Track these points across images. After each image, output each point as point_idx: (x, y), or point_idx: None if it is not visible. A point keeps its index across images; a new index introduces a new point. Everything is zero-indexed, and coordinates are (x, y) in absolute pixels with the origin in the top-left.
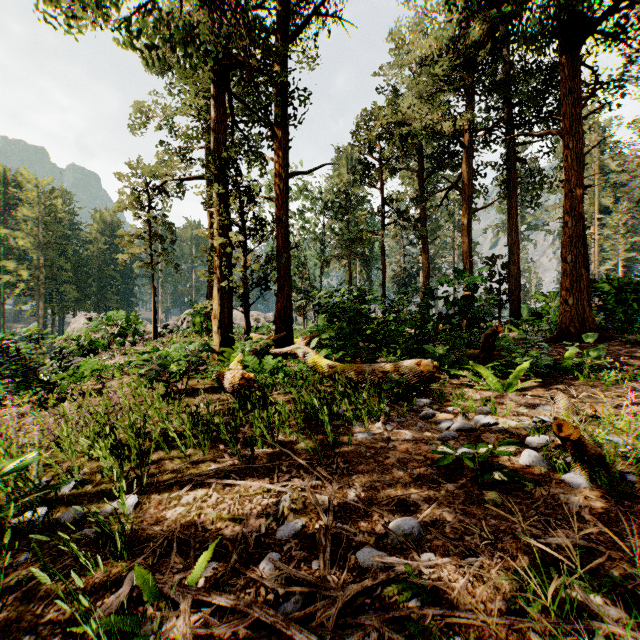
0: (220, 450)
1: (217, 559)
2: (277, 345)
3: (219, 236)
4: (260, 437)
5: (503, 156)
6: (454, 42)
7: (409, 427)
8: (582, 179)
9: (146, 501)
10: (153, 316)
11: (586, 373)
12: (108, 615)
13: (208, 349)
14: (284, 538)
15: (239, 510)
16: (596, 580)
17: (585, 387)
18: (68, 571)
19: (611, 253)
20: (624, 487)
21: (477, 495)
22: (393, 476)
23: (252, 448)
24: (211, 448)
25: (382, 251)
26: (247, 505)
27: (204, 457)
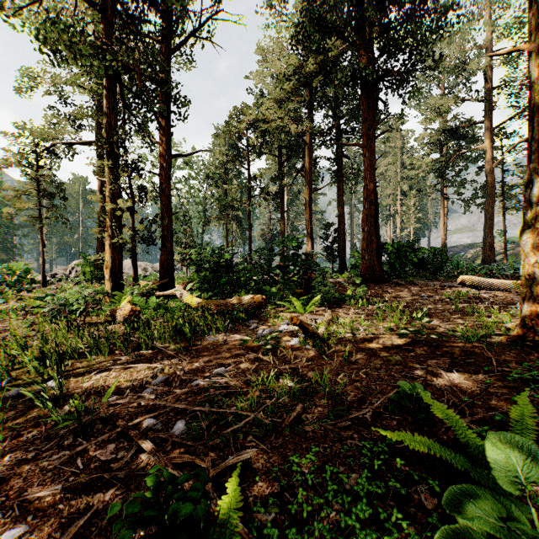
0: (116, 354)
1: (118, 395)
2: (161, 289)
3: (111, 201)
4: (144, 342)
5: (335, 152)
6: (299, 68)
7: (240, 334)
8: (373, 178)
9: (67, 382)
10: (42, 266)
11: (353, 301)
12: (60, 415)
13: (103, 292)
14: (156, 383)
15: (130, 377)
16: (292, 377)
17: (348, 308)
18: (25, 411)
19: (407, 224)
20: (327, 348)
21: (261, 358)
22: (222, 355)
23: (138, 348)
24: (109, 354)
25: (249, 216)
26: (135, 375)
27: (105, 359)
